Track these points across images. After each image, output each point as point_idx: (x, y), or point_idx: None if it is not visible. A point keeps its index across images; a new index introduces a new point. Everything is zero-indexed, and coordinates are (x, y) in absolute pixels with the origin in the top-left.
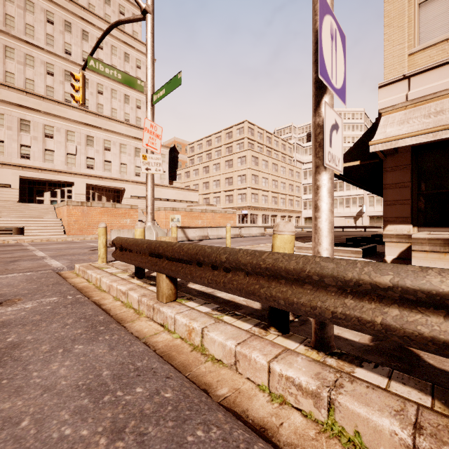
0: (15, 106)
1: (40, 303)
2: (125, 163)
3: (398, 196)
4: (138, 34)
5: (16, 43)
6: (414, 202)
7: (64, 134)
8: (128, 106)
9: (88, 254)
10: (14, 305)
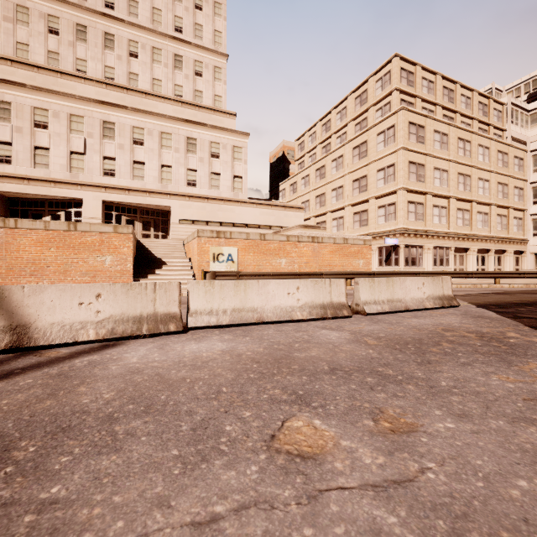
0: None
1: None
2: (170, 165)
3: None
4: None
5: None
6: None
7: (65, 121)
8: (179, 74)
9: None
10: None
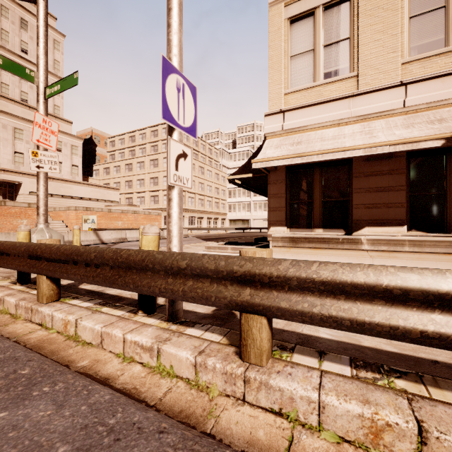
0: None
1: None
2: (22, 152)
3: (278, 204)
4: None
5: None
6: (288, 209)
7: None
8: (25, 84)
9: None
10: None
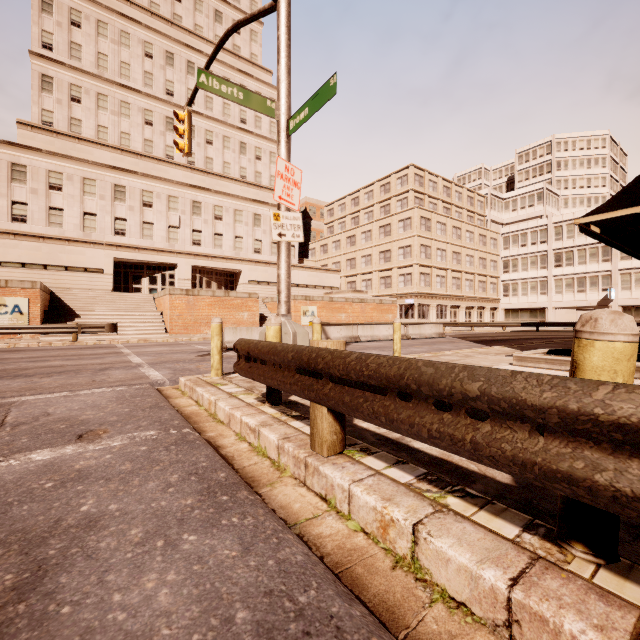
0: (109, 169)
1: (132, 439)
2: (241, 236)
3: None
4: (258, 56)
5: (110, 89)
6: None
7: (165, 201)
8: (244, 158)
9: (195, 361)
10: (97, 441)
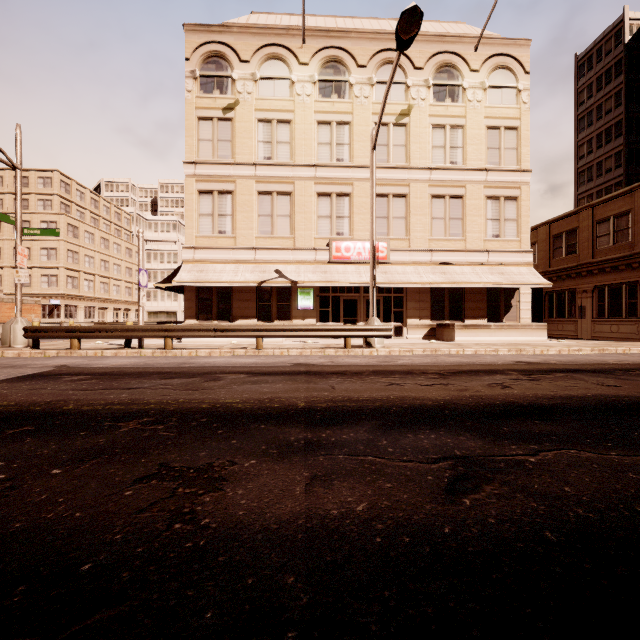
0: None
1: None
2: None
3: (191, 305)
4: None
5: None
6: (198, 309)
7: None
8: None
9: None
10: None
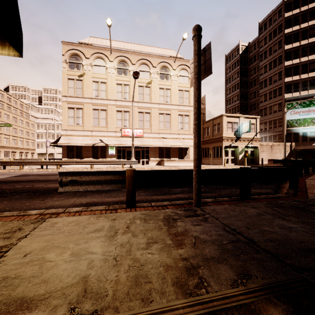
0: None
1: None
2: None
3: (65, 152)
4: None
5: None
6: (68, 154)
7: None
8: None
9: None
10: None
